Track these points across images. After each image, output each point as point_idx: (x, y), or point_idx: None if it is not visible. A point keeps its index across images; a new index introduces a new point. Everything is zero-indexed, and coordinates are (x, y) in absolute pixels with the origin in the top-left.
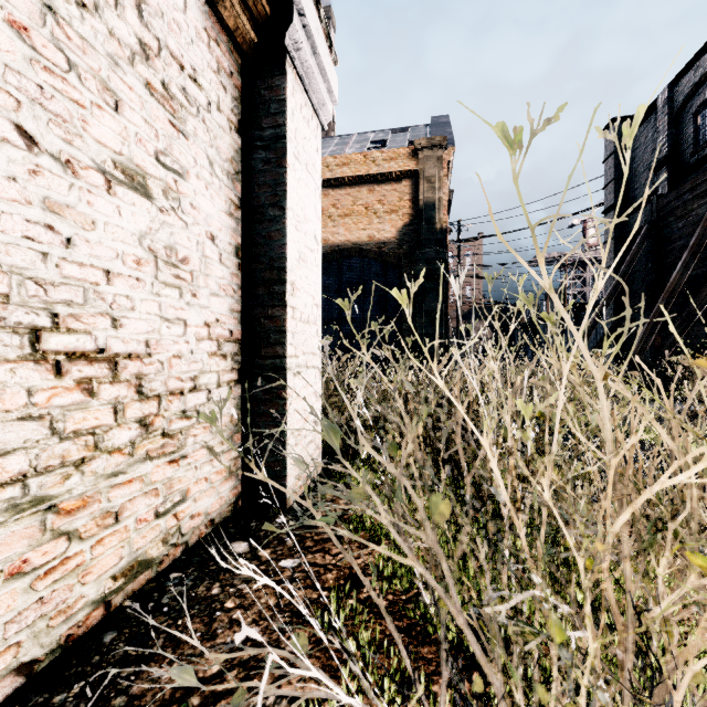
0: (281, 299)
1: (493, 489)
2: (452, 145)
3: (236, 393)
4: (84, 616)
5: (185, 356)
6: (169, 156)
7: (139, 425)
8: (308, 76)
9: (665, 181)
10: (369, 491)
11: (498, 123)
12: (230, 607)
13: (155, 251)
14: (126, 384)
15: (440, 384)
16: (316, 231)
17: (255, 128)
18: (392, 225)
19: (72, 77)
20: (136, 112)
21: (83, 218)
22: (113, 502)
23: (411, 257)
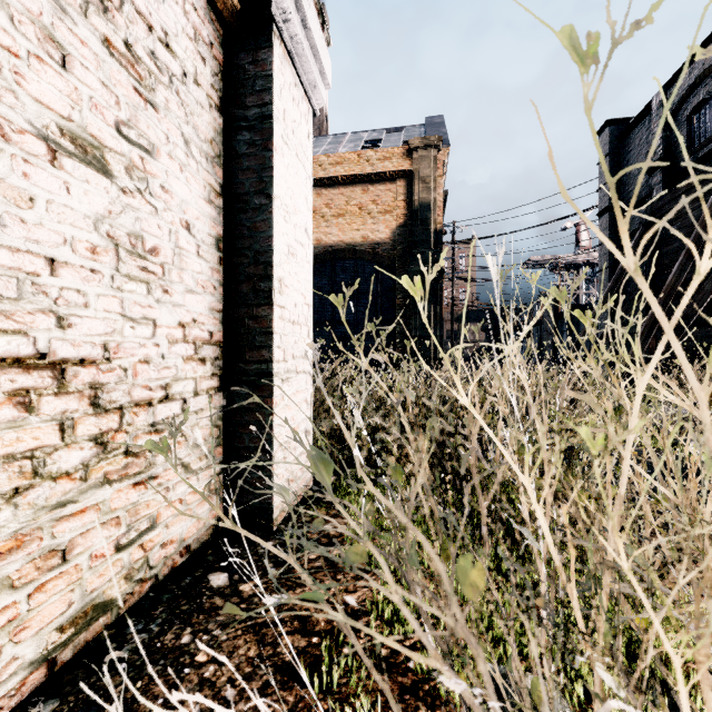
0: (267, 298)
1: (524, 530)
2: (447, 145)
3: (217, 402)
4: (18, 683)
5: (154, 361)
6: (134, 128)
7: (95, 444)
8: (298, 53)
9: (660, 184)
10: (372, 550)
11: (564, 26)
12: (201, 661)
13: (115, 238)
14: (77, 396)
15: (464, 402)
16: (307, 224)
17: (239, 107)
18: (386, 226)
19: (0, 17)
20: (90, 71)
21: (16, 192)
22: (58, 538)
23: (405, 259)
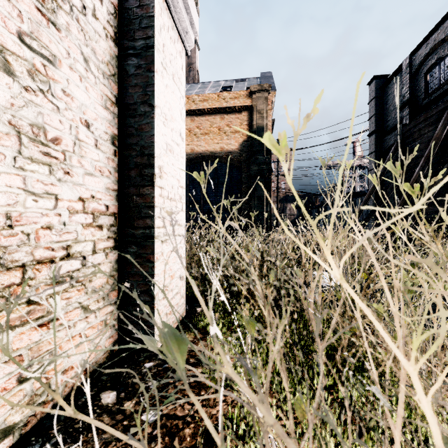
0: (150, 180)
1: (375, 389)
2: (274, 90)
3: (113, 258)
4: None
5: (55, 227)
6: (36, 40)
7: None
8: (174, 5)
9: (407, 116)
10: None
11: None
12: None
13: (17, 126)
14: None
15: (334, 274)
16: (181, 130)
17: (129, 39)
18: (236, 141)
19: None
20: None
21: None
22: None
23: (248, 162)
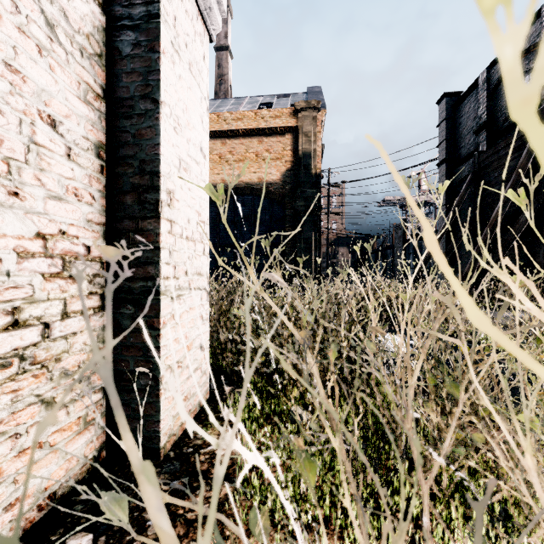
0: (153, 210)
1: None
2: (324, 108)
3: (98, 323)
4: None
5: None
6: None
7: None
8: None
9: (484, 141)
10: None
11: None
12: None
13: None
14: None
15: None
16: (202, 143)
17: (122, 4)
18: (277, 170)
19: None
20: None
21: None
22: None
23: (292, 196)
